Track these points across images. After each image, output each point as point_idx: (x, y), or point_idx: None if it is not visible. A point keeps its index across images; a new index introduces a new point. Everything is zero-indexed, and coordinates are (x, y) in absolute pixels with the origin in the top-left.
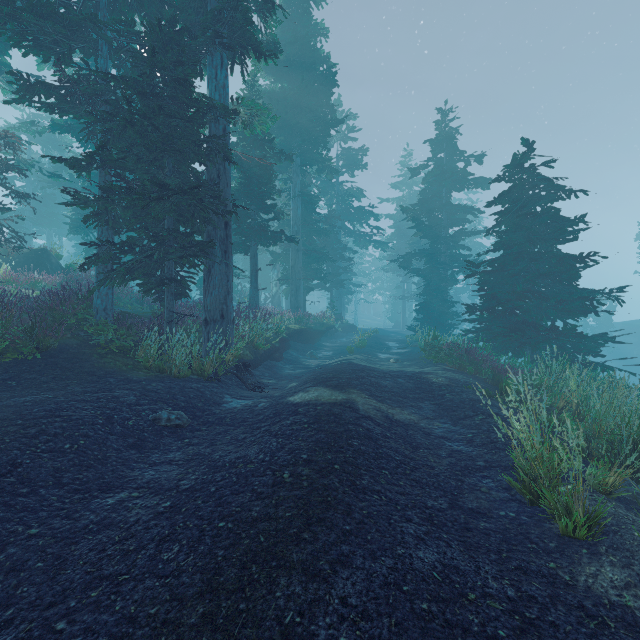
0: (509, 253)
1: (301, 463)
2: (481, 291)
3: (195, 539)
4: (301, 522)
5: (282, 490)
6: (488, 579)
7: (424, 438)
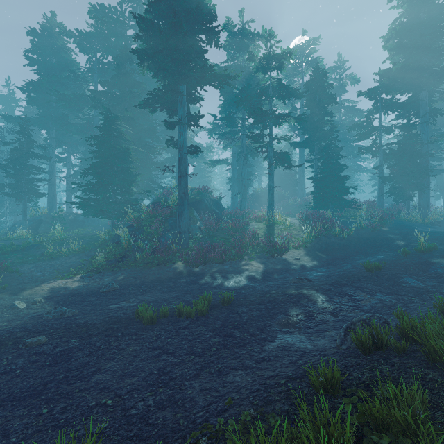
0: None
1: None
2: None
3: None
4: None
5: None
6: None
7: None
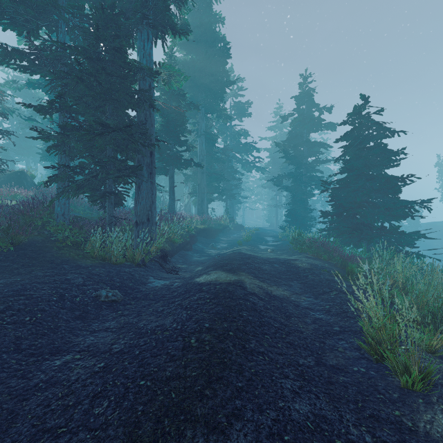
0: (351, 175)
1: (204, 331)
2: (332, 202)
3: (121, 395)
4: (204, 380)
5: (190, 353)
6: (349, 426)
7: (294, 309)
